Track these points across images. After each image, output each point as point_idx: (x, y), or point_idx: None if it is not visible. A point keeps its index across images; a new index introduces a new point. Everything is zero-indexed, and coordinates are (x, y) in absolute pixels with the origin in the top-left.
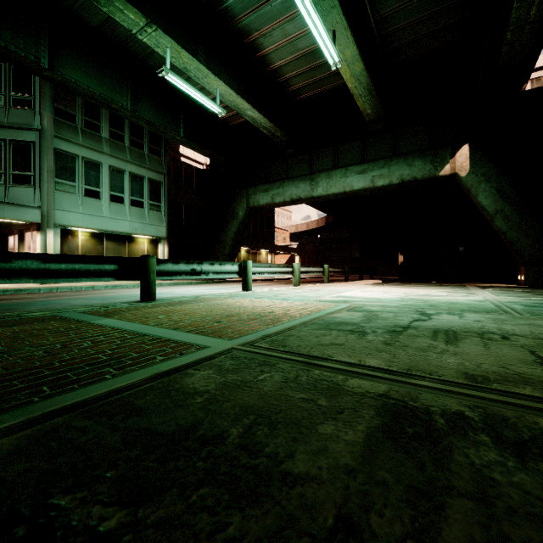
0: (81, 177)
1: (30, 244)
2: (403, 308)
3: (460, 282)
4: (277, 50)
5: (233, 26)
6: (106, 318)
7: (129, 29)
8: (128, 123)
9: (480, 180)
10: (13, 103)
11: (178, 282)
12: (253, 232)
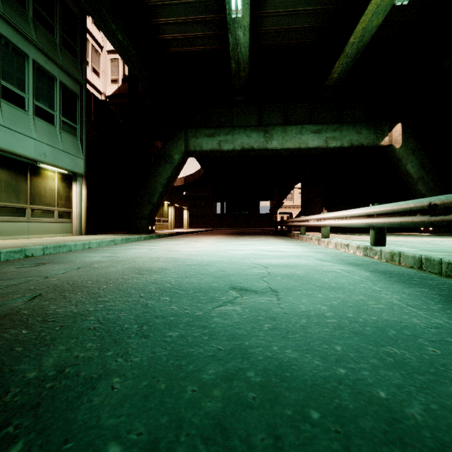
0: None
1: None
2: None
3: (365, 232)
4: None
5: None
6: None
7: None
8: None
9: (409, 152)
10: None
11: (129, 238)
12: None
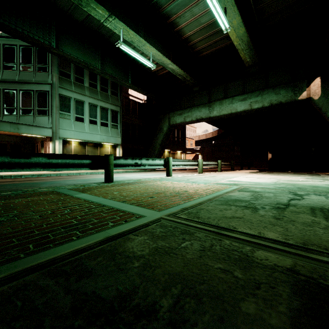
0: (73, 110)
1: (46, 149)
2: (278, 189)
3: (313, 171)
4: (187, 25)
5: (160, 13)
6: (82, 193)
7: (99, 20)
8: (99, 77)
9: None
10: (37, 69)
11: (128, 171)
12: (172, 140)
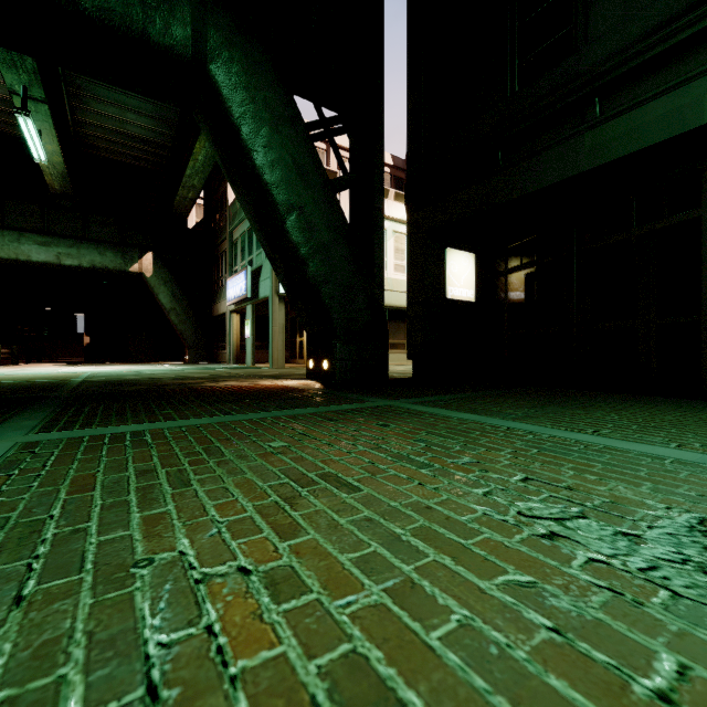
0: None
1: None
2: (127, 372)
3: (145, 362)
4: None
5: None
6: None
7: None
8: None
9: (161, 283)
10: None
11: None
12: None
